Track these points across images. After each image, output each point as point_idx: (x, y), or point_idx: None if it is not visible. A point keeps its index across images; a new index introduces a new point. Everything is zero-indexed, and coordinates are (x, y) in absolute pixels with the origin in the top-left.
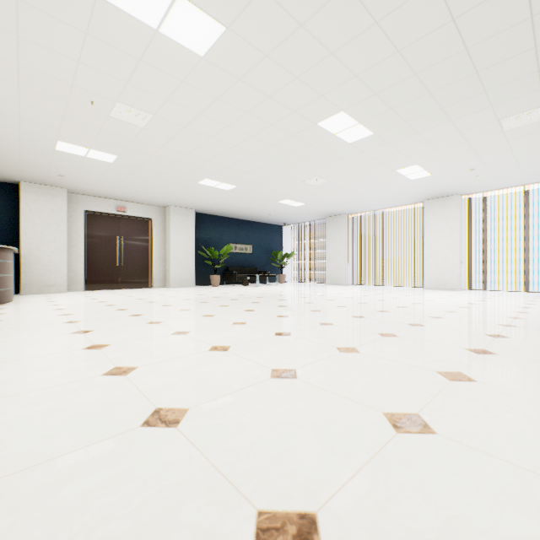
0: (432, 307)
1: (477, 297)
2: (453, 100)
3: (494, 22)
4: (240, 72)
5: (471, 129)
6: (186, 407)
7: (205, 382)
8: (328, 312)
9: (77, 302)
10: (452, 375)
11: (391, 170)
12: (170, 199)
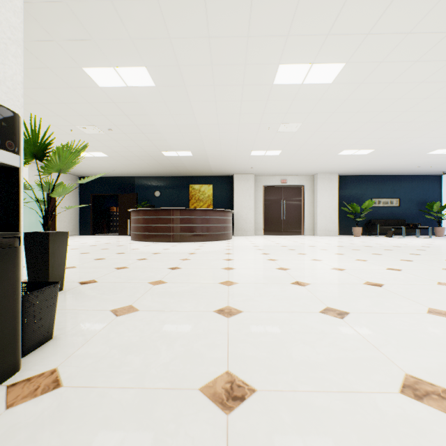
0: None
1: None
2: None
3: None
4: (361, 79)
5: None
6: (309, 283)
7: (322, 278)
8: None
9: (260, 241)
10: None
11: None
12: (316, 169)
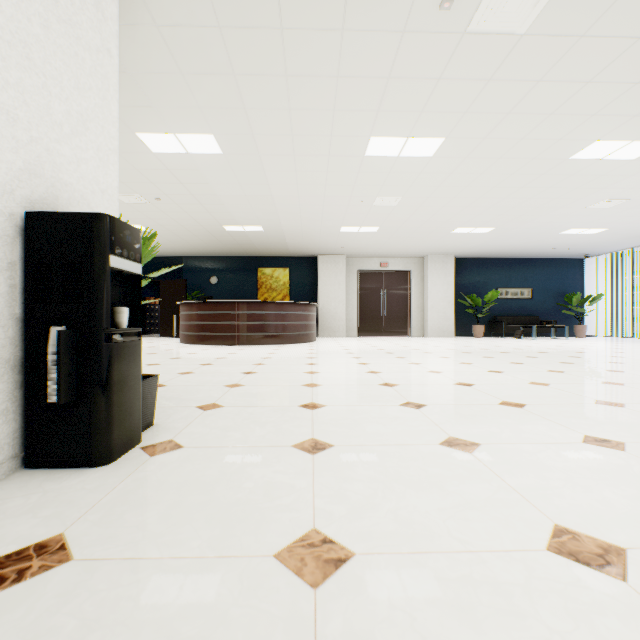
0: None
1: None
2: None
3: None
4: (465, 154)
5: None
6: (398, 384)
7: (413, 380)
8: (580, 365)
9: (352, 343)
10: (606, 403)
11: None
12: (426, 250)
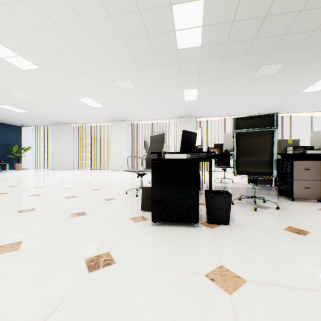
0: (84, 181)
1: (126, 174)
2: (78, 60)
3: (63, 14)
4: None
5: (103, 83)
6: None
7: None
8: None
9: None
10: None
11: (76, 98)
12: None
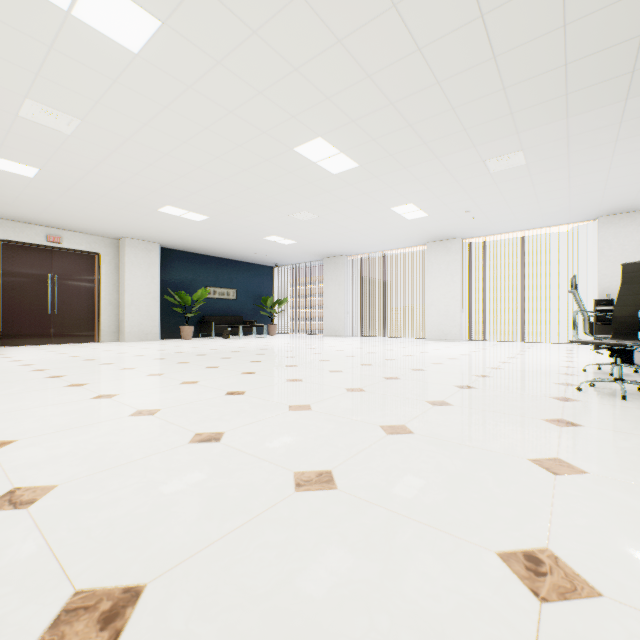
0: (421, 359)
1: (474, 348)
2: (435, 136)
3: (460, 58)
4: (190, 79)
5: (459, 168)
6: (55, 484)
7: (100, 453)
8: (305, 367)
9: None
10: (393, 429)
11: (386, 208)
12: (123, 229)
